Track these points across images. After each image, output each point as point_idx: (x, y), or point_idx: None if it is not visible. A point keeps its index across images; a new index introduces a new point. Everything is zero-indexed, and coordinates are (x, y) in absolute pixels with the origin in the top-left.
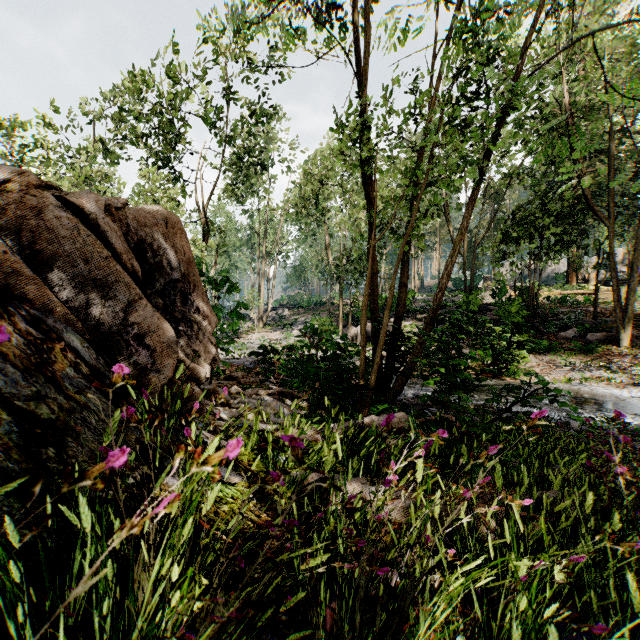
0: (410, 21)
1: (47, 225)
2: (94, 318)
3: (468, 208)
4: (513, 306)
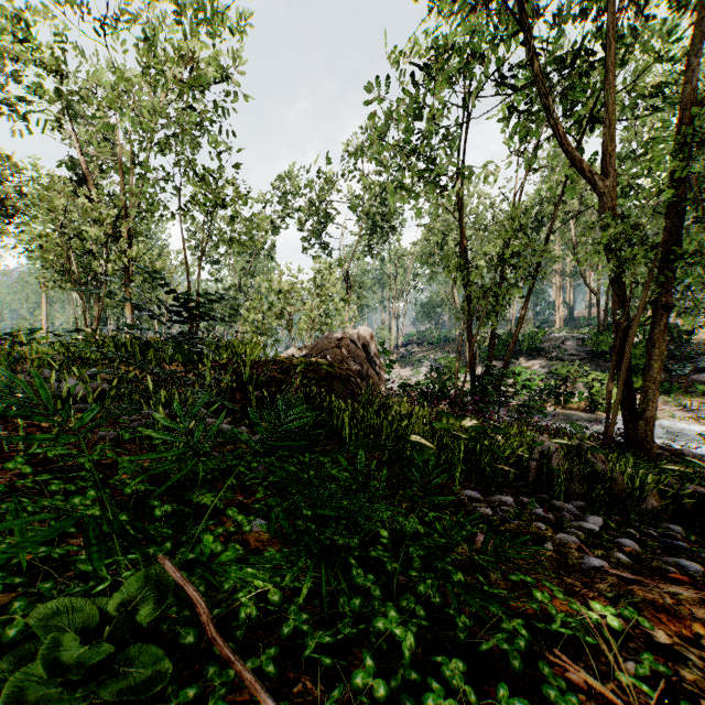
0: (499, 169)
1: (350, 349)
2: (360, 374)
3: (525, 304)
4: (637, 349)
